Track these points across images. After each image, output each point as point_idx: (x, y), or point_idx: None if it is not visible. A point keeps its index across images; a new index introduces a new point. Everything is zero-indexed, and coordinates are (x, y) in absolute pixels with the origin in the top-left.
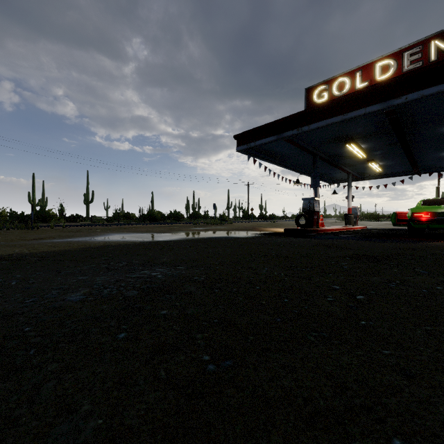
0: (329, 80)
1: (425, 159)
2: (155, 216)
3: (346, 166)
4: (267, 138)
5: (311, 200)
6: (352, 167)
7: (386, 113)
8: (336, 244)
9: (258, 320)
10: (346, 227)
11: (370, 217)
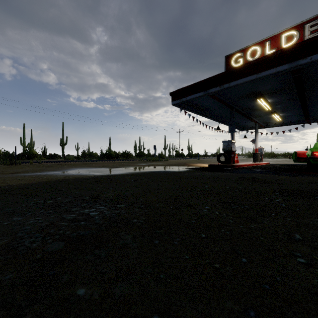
0: (244, 49)
1: (315, 111)
2: (111, 154)
3: (254, 116)
4: (195, 94)
5: (229, 142)
6: (258, 118)
7: (292, 72)
8: (256, 178)
9: (221, 316)
10: (255, 163)
11: (269, 155)
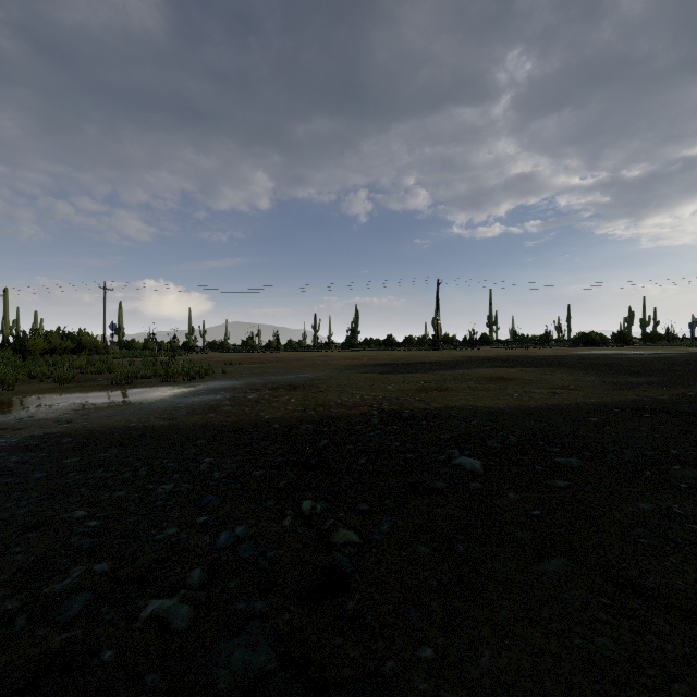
0: None
1: None
2: (593, 338)
3: None
4: None
5: None
6: None
7: None
8: None
9: None
10: None
11: None
